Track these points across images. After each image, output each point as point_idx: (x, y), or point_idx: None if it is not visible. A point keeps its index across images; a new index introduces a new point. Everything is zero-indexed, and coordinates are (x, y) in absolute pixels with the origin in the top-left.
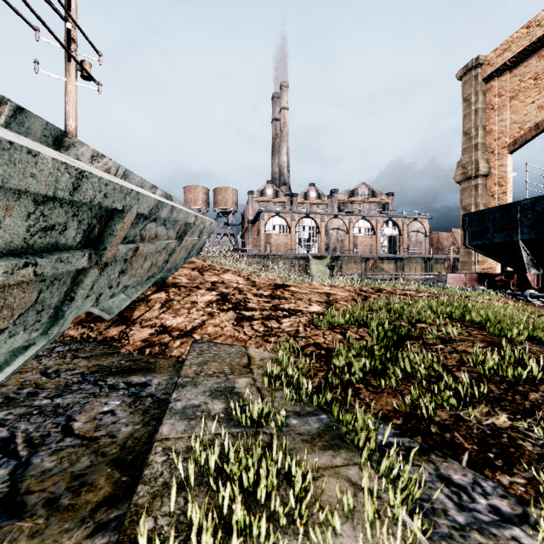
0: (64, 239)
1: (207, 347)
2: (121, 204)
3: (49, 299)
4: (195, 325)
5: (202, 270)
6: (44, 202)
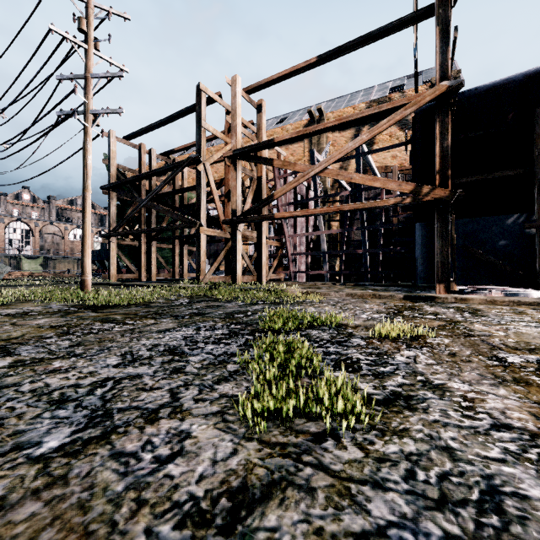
0: None
1: None
2: None
3: None
4: None
5: None
6: None
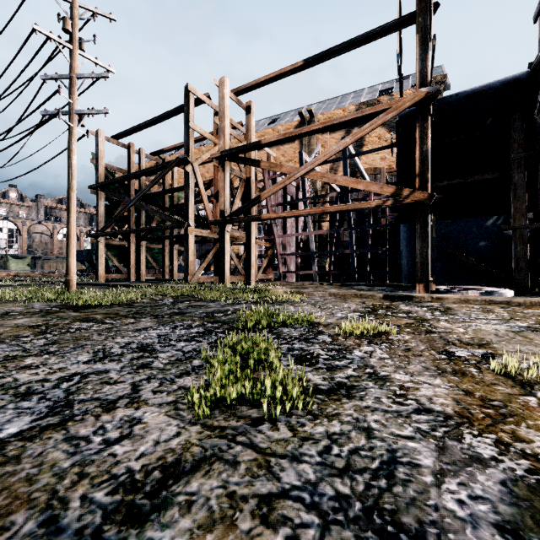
0: None
1: None
2: None
3: None
4: None
5: None
6: None
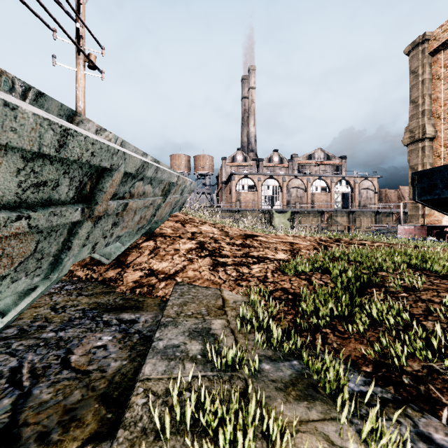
0: (57, 194)
1: (187, 289)
2: (109, 163)
3: (48, 248)
4: (177, 269)
5: (184, 223)
6: (33, 159)
